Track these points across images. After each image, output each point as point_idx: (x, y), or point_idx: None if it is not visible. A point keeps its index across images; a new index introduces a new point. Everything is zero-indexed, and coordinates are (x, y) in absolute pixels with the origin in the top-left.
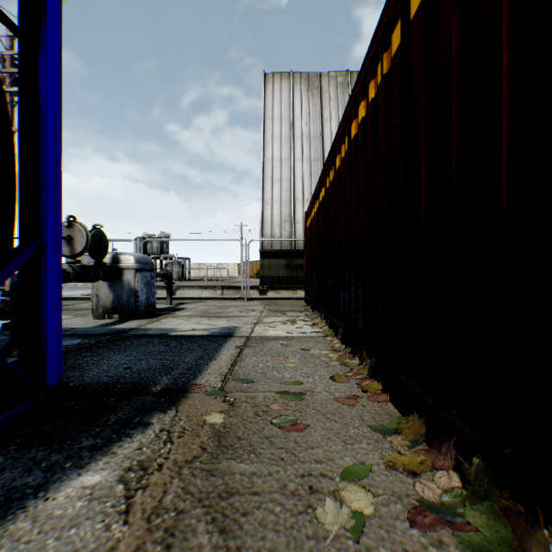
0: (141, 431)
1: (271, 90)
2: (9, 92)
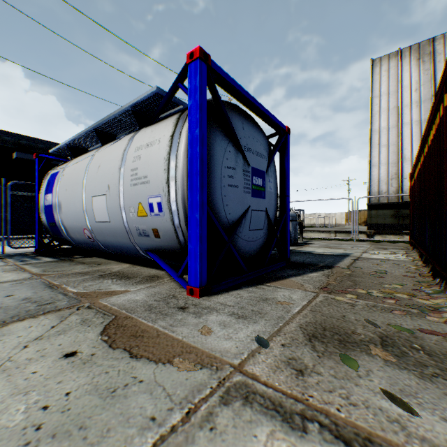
0: (322, 271)
1: (377, 72)
2: None
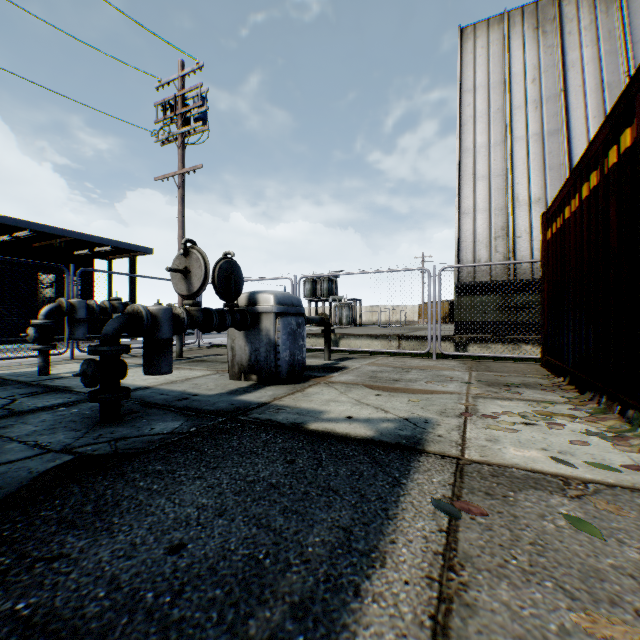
0: None
1: (471, 49)
2: (179, 134)
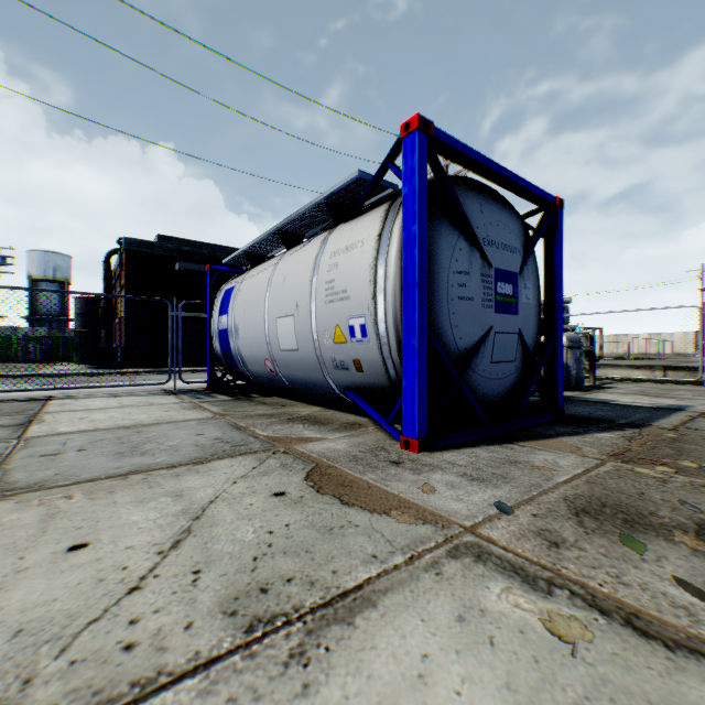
0: (620, 431)
1: None
2: None
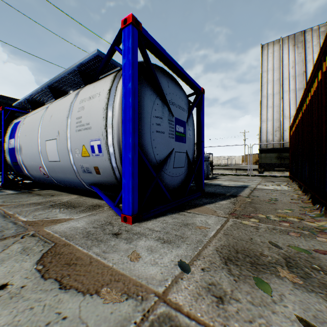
0: (229, 199)
1: (265, 54)
2: None
